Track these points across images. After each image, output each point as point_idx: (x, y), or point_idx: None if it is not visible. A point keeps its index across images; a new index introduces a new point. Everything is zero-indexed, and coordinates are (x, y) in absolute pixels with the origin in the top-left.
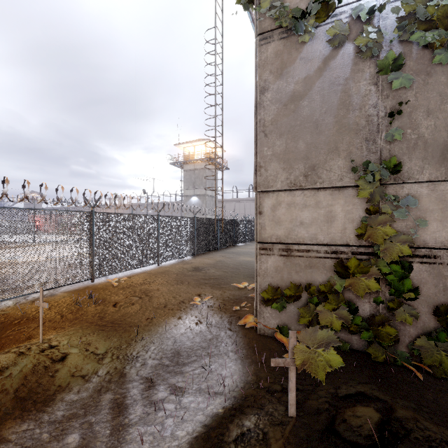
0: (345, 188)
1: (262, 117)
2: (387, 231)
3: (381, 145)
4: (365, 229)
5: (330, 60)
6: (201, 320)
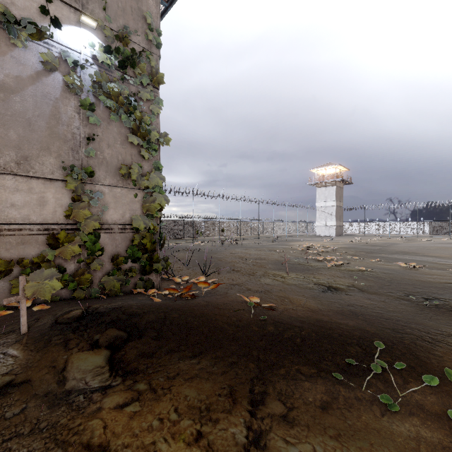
0: (56, 181)
1: None
2: (86, 213)
3: (83, 157)
4: (71, 211)
5: (42, 76)
6: None
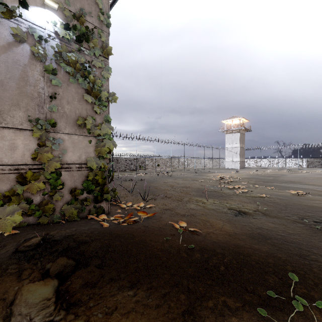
0: (24, 130)
1: None
2: (49, 156)
3: (47, 111)
4: (37, 155)
5: (13, 46)
6: None
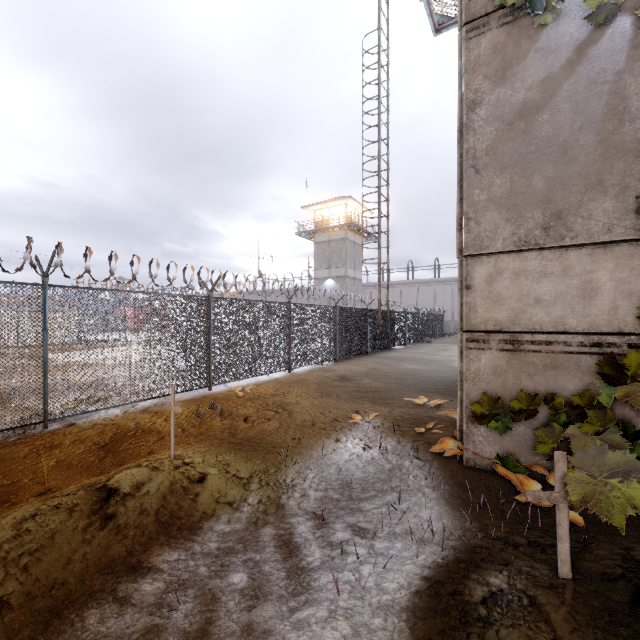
0: (616, 244)
1: (470, 146)
2: None
3: None
4: None
5: (588, 47)
6: (370, 444)
